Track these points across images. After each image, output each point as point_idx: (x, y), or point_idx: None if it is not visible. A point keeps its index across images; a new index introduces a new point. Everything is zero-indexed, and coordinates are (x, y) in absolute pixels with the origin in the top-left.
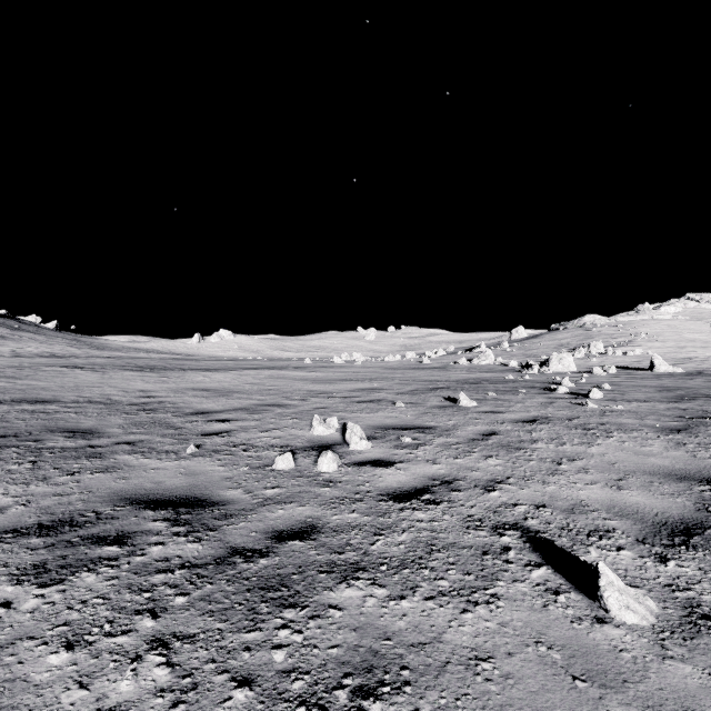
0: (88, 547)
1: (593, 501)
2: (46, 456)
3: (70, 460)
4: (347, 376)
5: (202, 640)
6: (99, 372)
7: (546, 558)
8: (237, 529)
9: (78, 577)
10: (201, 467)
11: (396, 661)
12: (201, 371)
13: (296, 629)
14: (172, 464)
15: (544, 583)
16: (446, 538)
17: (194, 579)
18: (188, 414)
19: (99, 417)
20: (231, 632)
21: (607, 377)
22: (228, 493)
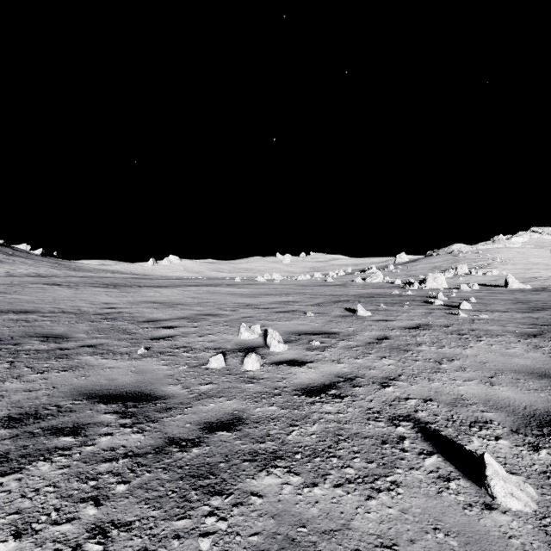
0: (47, 437)
1: (471, 396)
2: (22, 357)
3: (41, 360)
4: (268, 291)
5: (137, 528)
6: (73, 288)
7: (436, 446)
8: (174, 421)
9: (34, 466)
10: (149, 366)
11: (310, 549)
12: (154, 288)
13: (221, 516)
14: (125, 364)
15: (437, 471)
16: (350, 428)
17: (135, 467)
18: (141, 322)
19: (69, 324)
20: (164, 520)
21: (472, 292)
22: (169, 389)
